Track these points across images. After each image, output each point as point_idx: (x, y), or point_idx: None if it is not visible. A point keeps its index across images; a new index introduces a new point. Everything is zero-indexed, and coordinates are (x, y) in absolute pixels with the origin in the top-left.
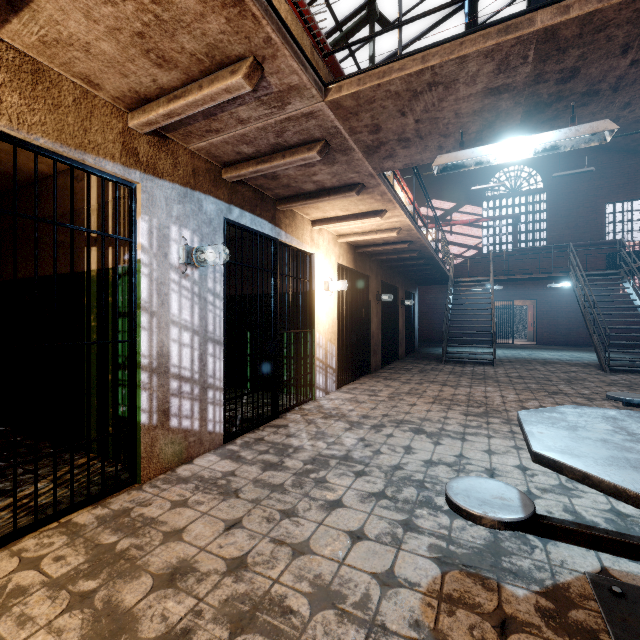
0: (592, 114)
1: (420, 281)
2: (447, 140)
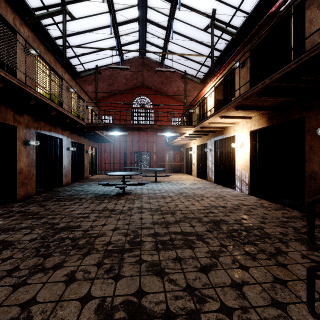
0: (158, 128)
1: None
2: (178, 129)
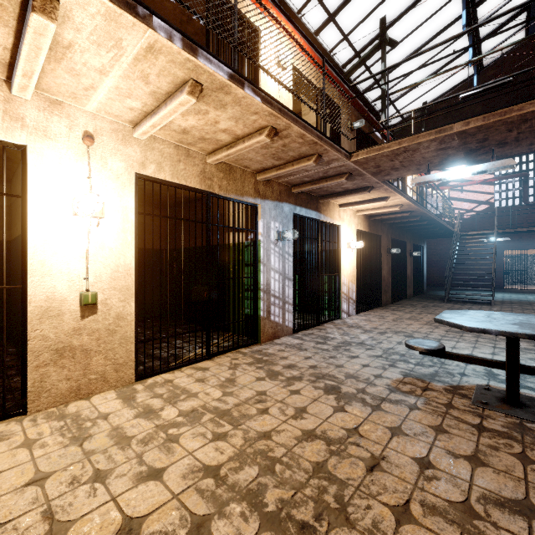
0: (510, 149)
1: (428, 235)
2: (421, 166)
